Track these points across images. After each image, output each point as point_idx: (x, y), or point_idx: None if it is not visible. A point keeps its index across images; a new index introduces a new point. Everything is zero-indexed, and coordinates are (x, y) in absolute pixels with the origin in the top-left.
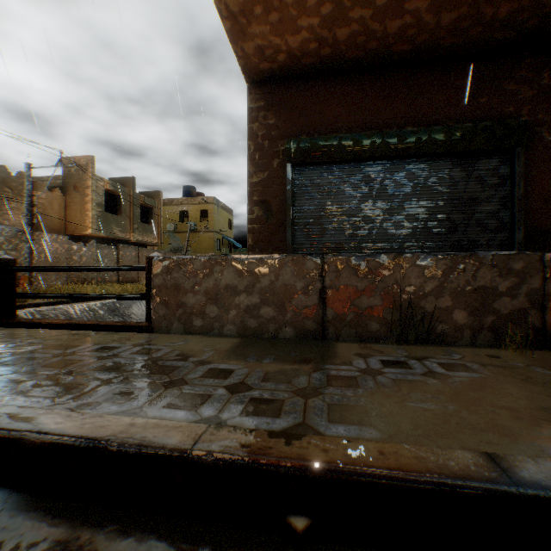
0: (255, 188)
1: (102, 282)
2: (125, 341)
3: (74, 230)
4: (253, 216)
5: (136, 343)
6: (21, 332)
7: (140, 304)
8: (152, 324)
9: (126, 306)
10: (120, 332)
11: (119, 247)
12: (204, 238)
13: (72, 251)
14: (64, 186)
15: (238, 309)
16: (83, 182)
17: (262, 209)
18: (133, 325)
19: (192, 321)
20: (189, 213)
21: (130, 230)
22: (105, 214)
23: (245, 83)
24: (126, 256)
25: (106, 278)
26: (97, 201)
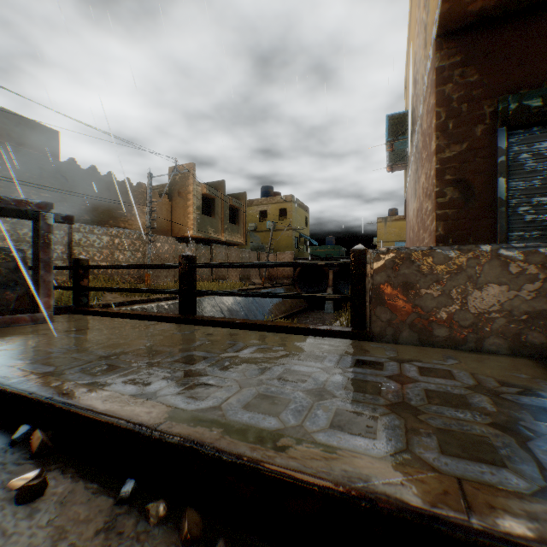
0: (447, 165)
1: (199, 280)
2: (366, 352)
3: (177, 232)
4: (444, 199)
5: (390, 358)
6: (223, 332)
7: (235, 300)
8: (372, 330)
9: (224, 302)
10: (331, 338)
11: (212, 247)
12: (283, 237)
13: (177, 251)
14: (169, 193)
15: (508, 317)
16: (185, 188)
17: (457, 190)
18: (345, 331)
19: (431, 330)
20: (268, 212)
21: (221, 230)
22: (202, 217)
23: (434, 37)
24: (217, 255)
25: (202, 276)
26: (196, 205)
